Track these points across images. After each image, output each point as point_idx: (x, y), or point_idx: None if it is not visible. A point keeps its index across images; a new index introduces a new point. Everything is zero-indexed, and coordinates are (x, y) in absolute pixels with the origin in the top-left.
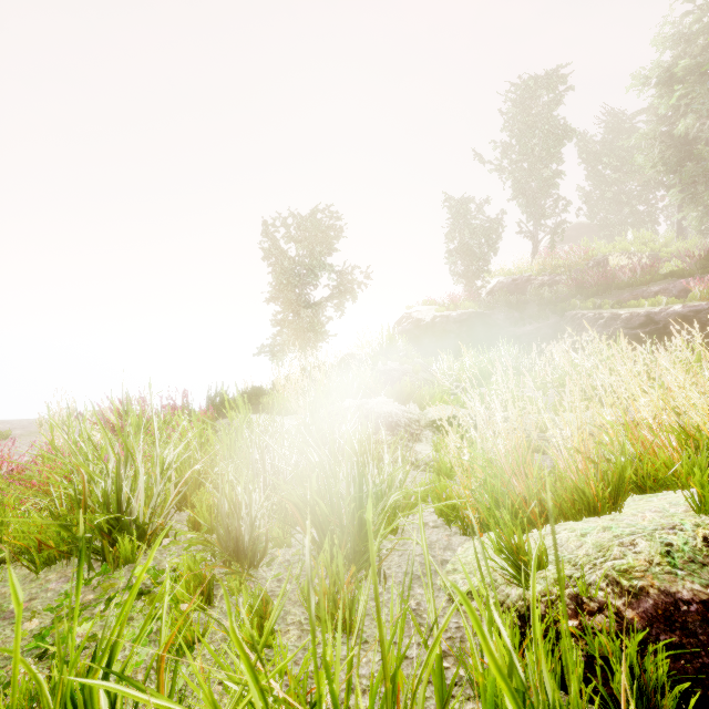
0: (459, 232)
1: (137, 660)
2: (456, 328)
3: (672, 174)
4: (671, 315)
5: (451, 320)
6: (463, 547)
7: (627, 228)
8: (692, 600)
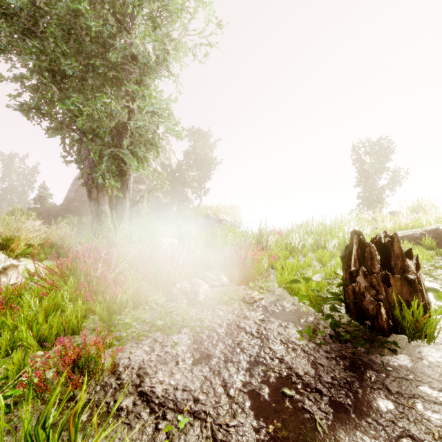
0: None
1: None
2: None
3: None
4: None
5: None
6: None
7: None
8: (399, 236)
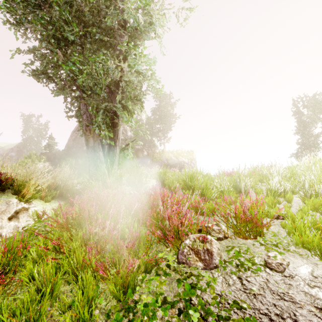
0: None
1: None
2: None
3: None
4: None
5: None
6: None
7: None
8: None
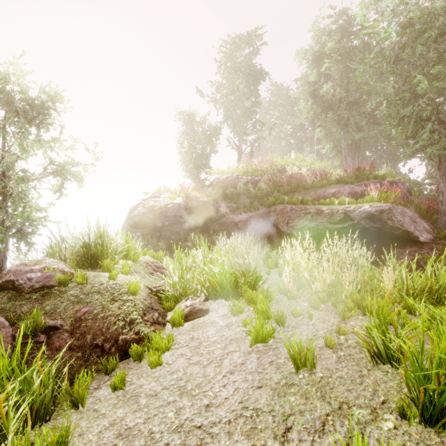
0: (187, 137)
1: None
2: (187, 214)
3: (313, 122)
4: (363, 213)
5: (182, 207)
6: None
7: (284, 153)
8: None
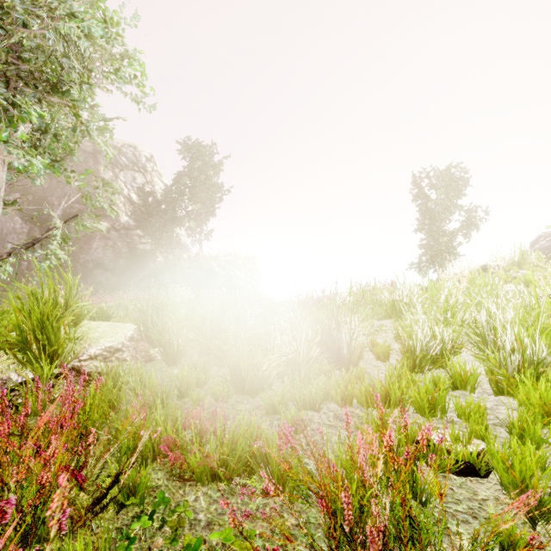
0: None
1: None
2: None
3: None
4: None
5: None
6: None
7: None
8: None
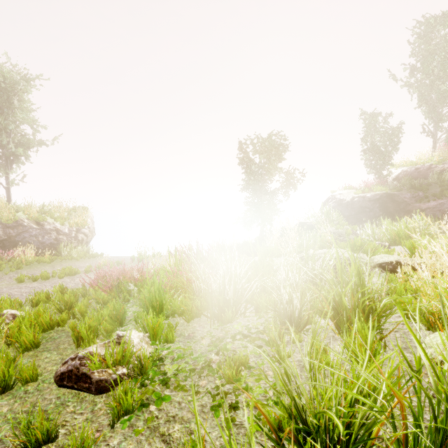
0: (369, 137)
1: (262, 363)
2: (371, 205)
3: None
4: None
5: (366, 199)
6: (430, 336)
7: None
8: None
